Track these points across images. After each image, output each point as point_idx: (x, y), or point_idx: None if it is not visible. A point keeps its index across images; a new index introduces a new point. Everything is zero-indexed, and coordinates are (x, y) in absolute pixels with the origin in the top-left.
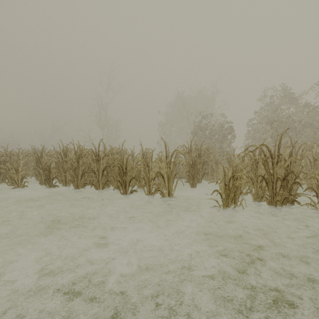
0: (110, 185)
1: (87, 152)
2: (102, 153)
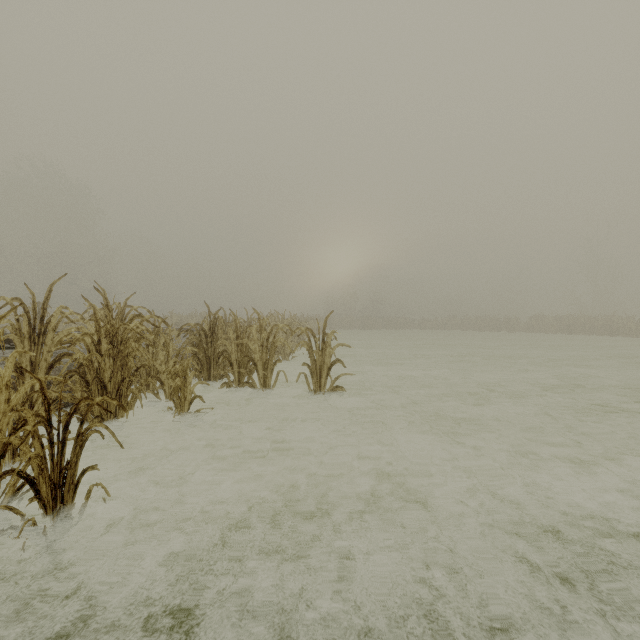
0: (604, 335)
1: (591, 319)
2: (599, 319)
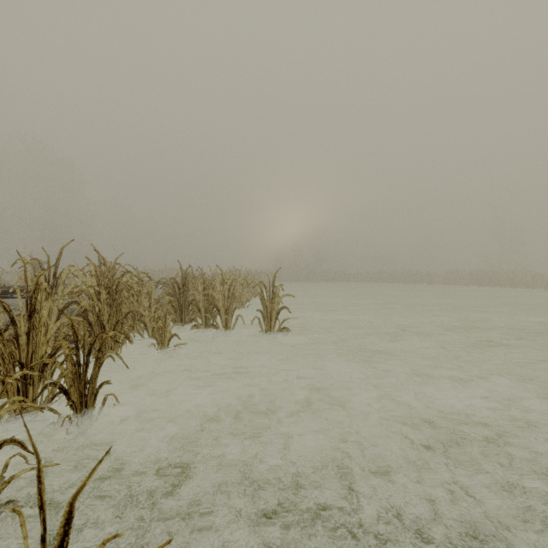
0: (507, 286)
1: (496, 273)
2: (503, 274)
